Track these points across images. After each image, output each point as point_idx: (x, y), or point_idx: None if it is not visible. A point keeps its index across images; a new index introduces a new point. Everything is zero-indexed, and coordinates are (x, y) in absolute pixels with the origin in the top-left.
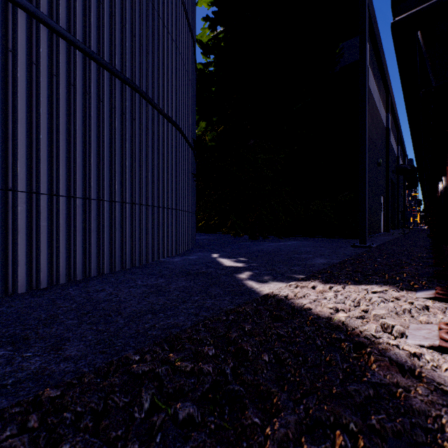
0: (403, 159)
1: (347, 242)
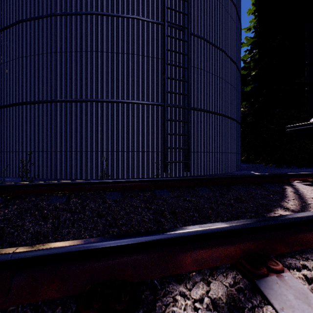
0: None
1: None
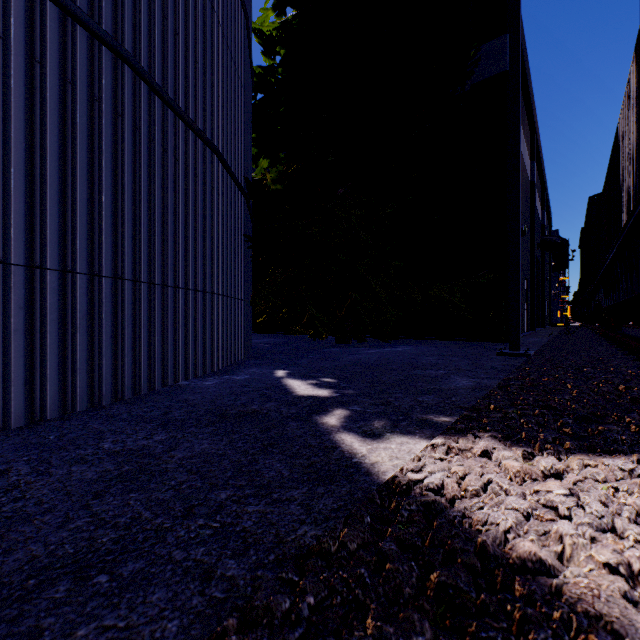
0: (548, 230)
1: (486, 347)
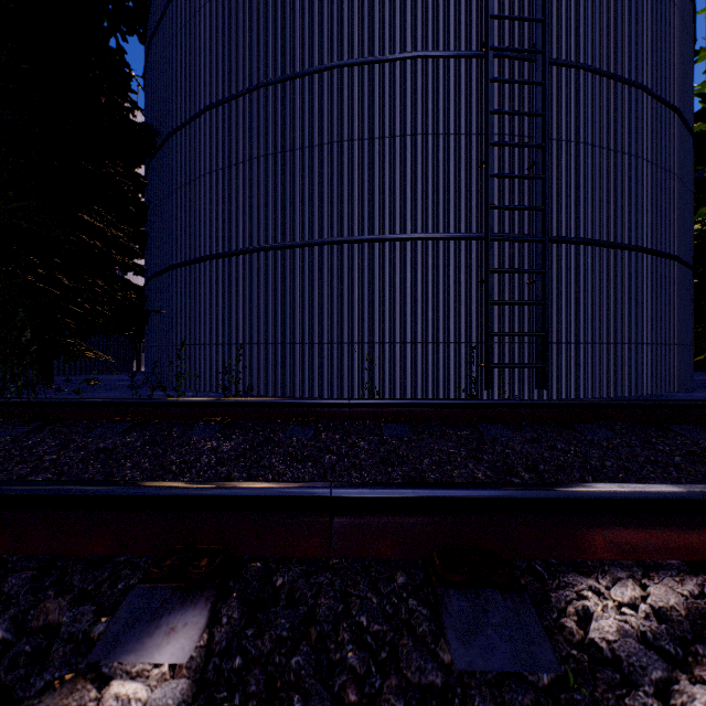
0: None
1: None
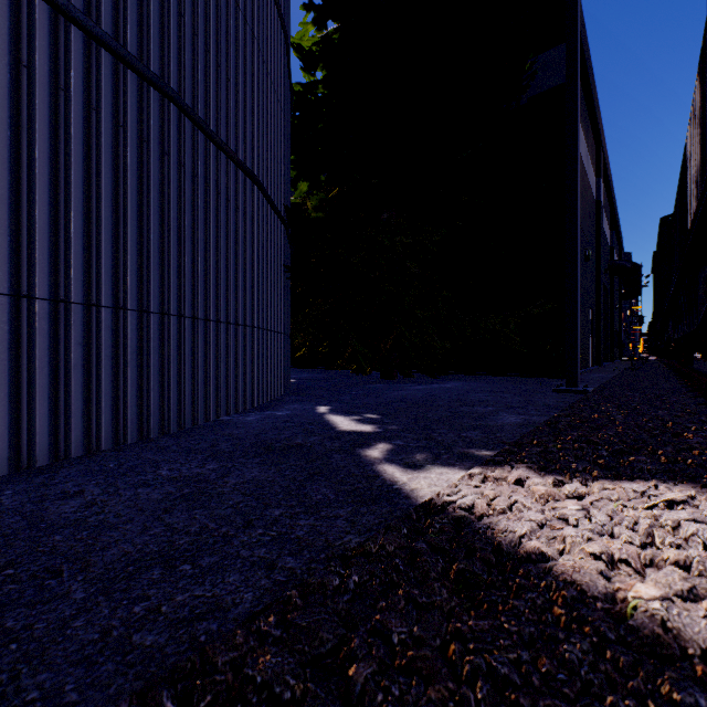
0: (618, 253)
1: (543, 383)
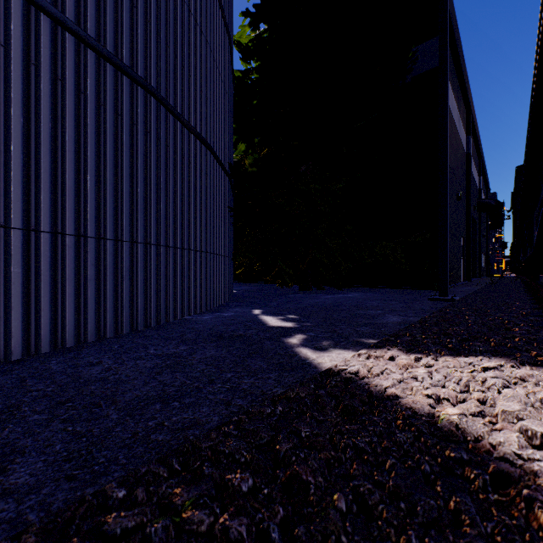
0: (485, 193)
1: (422, 294)
